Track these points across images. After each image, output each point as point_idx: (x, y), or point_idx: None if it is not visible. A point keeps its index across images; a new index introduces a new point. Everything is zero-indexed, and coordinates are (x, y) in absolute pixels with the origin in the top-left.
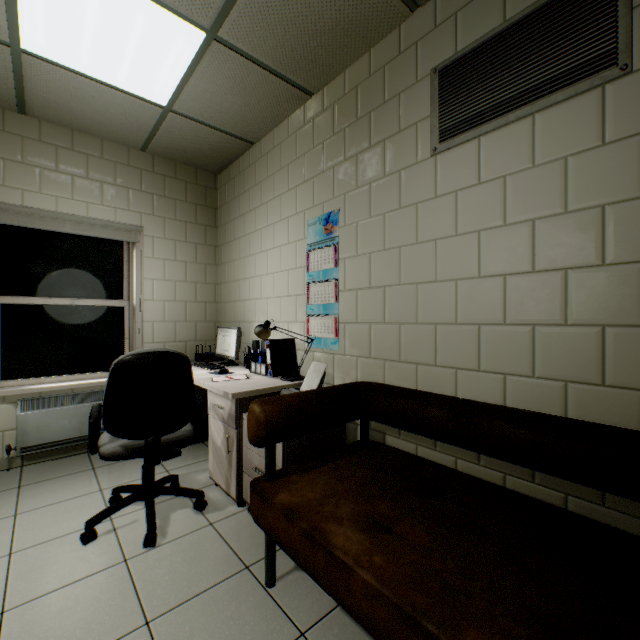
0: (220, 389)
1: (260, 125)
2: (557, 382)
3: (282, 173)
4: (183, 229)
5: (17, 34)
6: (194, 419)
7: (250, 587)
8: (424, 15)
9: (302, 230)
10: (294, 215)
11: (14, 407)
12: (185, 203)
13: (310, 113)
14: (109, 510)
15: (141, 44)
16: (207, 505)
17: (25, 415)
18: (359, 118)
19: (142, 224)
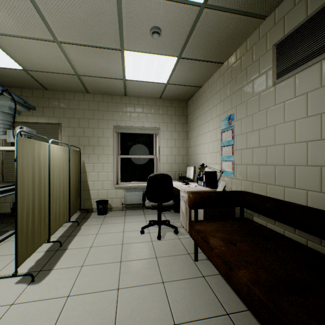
0: (183, 189)
1: (202, 80)
2: None
3: (211, 98)
4: (174, 126)
5: (125, 76)
6: (174, 200)
7: (188, 259)
8: (270, 19)
9: (219, 123)
10: (216, 117)
11: (123, 191)
12: (175, 115)
13: (222, 71)
14: (147, 225)
15: (157, 68)
16: (178, 233)
17: (126, 193)
18: (242, 71)
19: (159, 126)
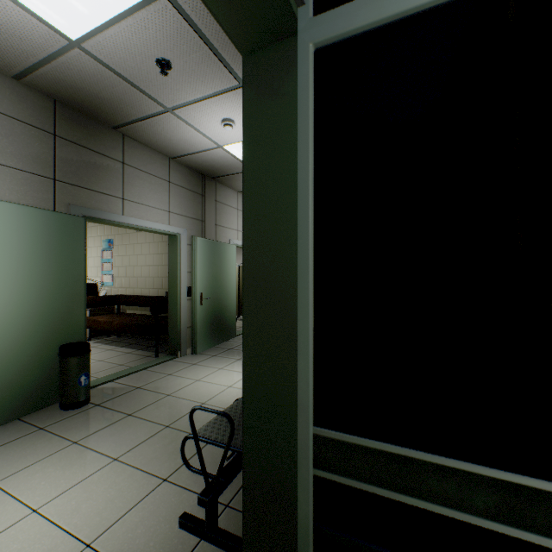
0: None
1: None
2: (158, 289)
3: None
4: None
5: None
6: None
7: None
8: None
9: (101, 243)
10: (98, 236)
11: None
12: None
13: None
14: None
15: None
16: None
17: None
18: None
19: None
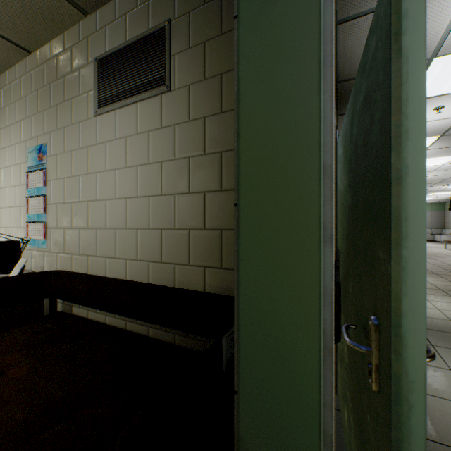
0: None
1: None
2: (146, 262)
3: (12, 108)
4: None
5: None
6: None
7: None
8: (92, 20)
9: (25, 155)
10: (20, 143)
11: None
12: None
13: (30, 65)
14: None
15: None
16: None
17: None
18: (59, 79)
19: None
